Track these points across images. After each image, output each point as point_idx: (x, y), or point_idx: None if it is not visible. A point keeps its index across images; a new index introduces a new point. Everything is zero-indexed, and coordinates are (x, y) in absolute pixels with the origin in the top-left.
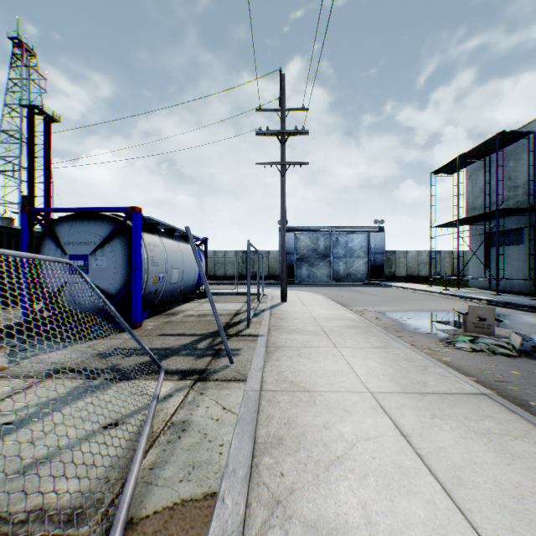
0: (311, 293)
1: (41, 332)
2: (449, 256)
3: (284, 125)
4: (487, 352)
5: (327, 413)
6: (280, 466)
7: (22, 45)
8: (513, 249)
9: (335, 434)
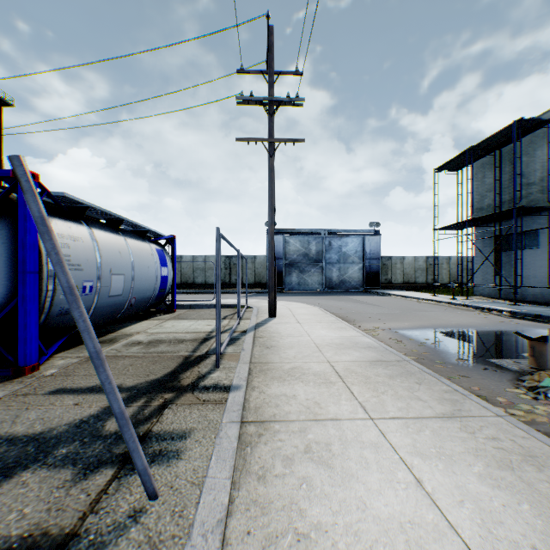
0: (304, 304)
1: None
2: (447, 262)
3: (272, 91)
4: None
5: None
6: None
7: None
8: (526, 254)
9: None
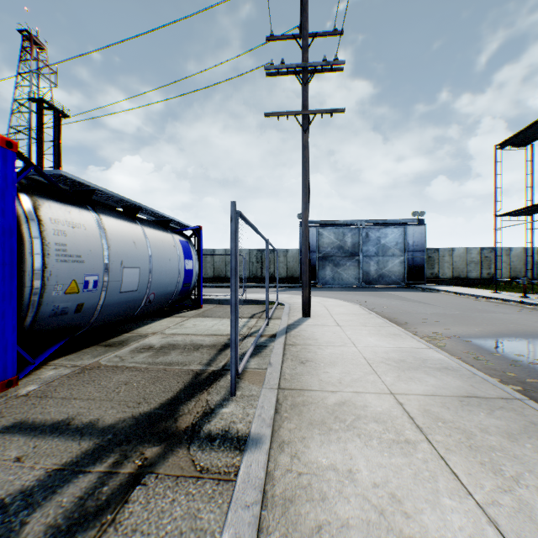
0: (341, 301)
1: None
2: (506, 254)
3: (307, 56)
4: None
5: None
6: None
7: (31, 38)
8: None
9: None
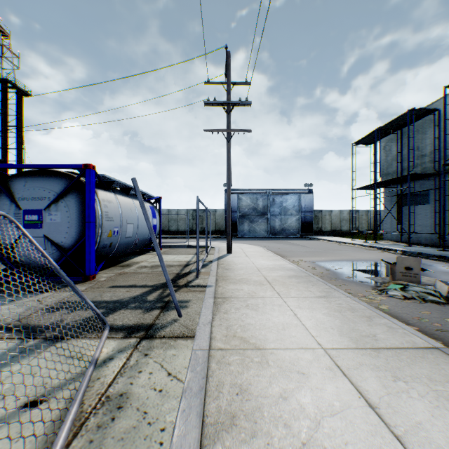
0: (252, 245)
1: None
2: (366, 214)
3: (229, 96)
4: (418, 299)
5: (283, 377)
6: None
7: None
8: (421, 208)
9: (295, 407)
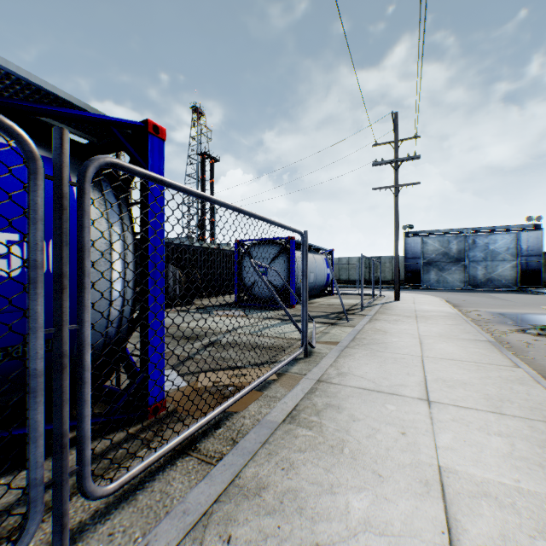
0: (429, 296)
1: (246, 306)
2: None
3: (397, 154)
4: None
5: (390, 336)
6: (362, 341)
7: (197, 110)
8: None
9: (389, 340)
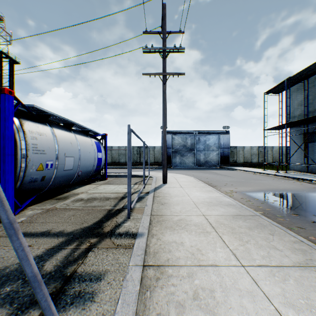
0: (184, 175)
1: None
2: (271, 150)
3: (165, 43)
4: None
5: None
6: None
7: None
8: None
9: None
